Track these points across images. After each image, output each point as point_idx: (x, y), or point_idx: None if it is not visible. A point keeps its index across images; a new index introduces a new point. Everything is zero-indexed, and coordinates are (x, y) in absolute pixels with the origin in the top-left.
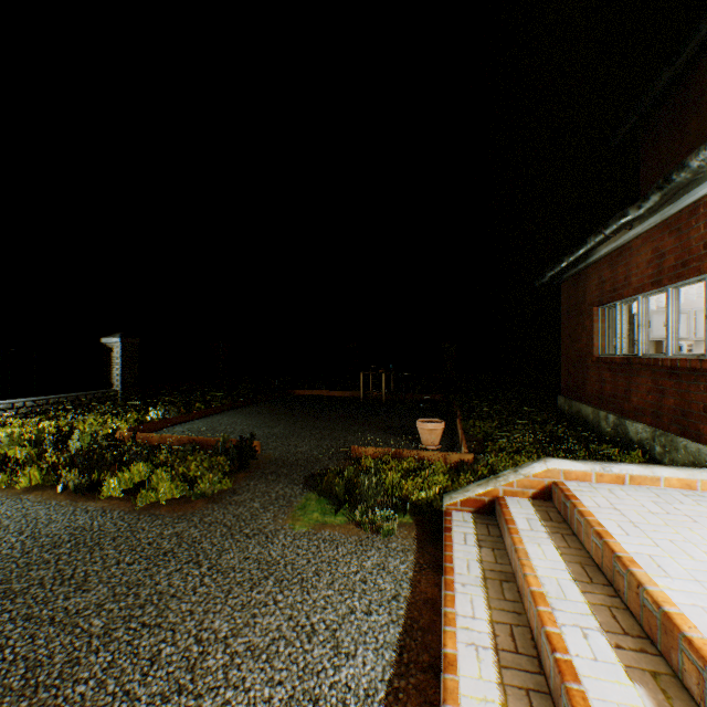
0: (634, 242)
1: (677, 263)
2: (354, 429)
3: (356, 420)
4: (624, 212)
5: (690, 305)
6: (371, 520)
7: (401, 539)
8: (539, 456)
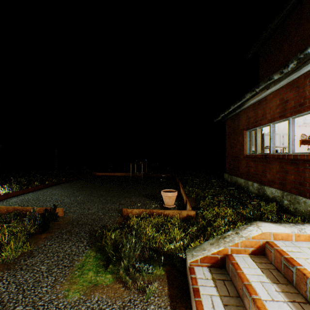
0: (268, 96)
1: (296, 104)
2: (125, 195)
3: (127, 189)
4: (270, 77)
5: (280, 132)
6: (134, 276)
7: (157, 299)
8: (229, 209)
